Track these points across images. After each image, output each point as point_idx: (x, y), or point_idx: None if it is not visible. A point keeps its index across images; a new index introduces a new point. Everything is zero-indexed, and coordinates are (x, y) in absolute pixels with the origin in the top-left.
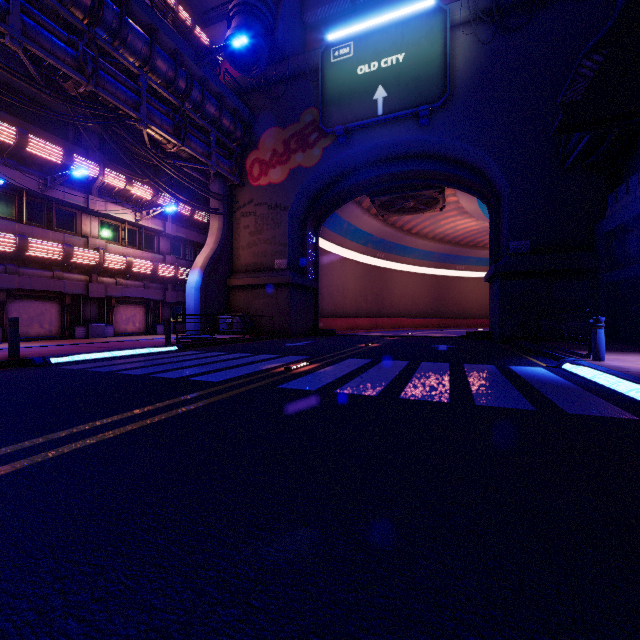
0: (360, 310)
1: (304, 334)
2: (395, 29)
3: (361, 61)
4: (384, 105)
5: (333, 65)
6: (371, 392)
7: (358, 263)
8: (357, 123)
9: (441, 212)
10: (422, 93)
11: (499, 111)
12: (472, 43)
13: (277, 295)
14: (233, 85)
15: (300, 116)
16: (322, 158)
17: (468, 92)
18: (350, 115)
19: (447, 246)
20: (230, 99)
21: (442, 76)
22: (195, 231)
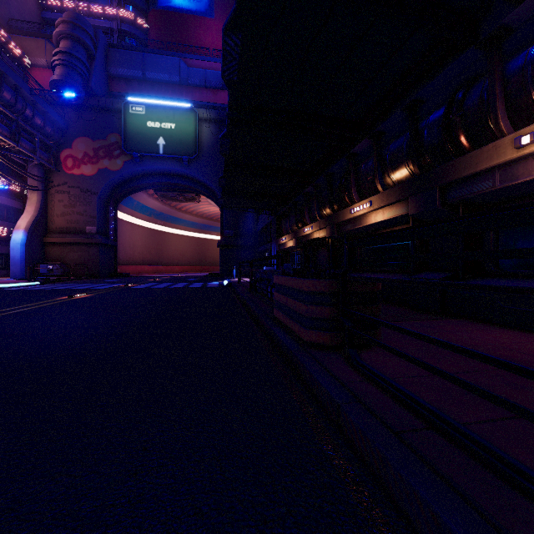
0: (146, 260)
1: (108, 276)
2: (170, 109)
3: (150, 119)
4: (164, 149)
5: (131, 114)
6: (161, 287)
7: (144, 228)
8: (147, 154)
9: (199, 201)
10: (184, 149)
11: (221, 168)
12: (209, 131)
13: (89, 250)
14: (49, 97)
15: (107, 136)
16: (123, 167)
17: (207, 154)
18: (143, 148)
19: (205, 220)
20: (52, 115)
21: (194, 144)
22: (7, 197)
